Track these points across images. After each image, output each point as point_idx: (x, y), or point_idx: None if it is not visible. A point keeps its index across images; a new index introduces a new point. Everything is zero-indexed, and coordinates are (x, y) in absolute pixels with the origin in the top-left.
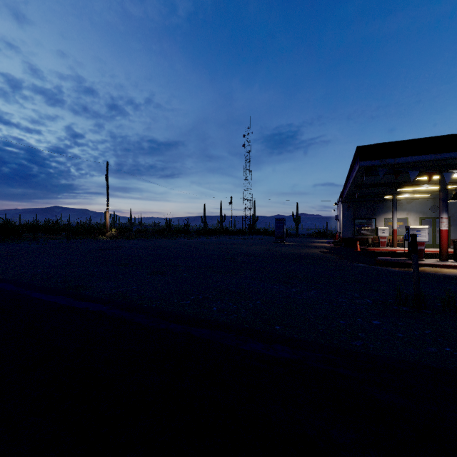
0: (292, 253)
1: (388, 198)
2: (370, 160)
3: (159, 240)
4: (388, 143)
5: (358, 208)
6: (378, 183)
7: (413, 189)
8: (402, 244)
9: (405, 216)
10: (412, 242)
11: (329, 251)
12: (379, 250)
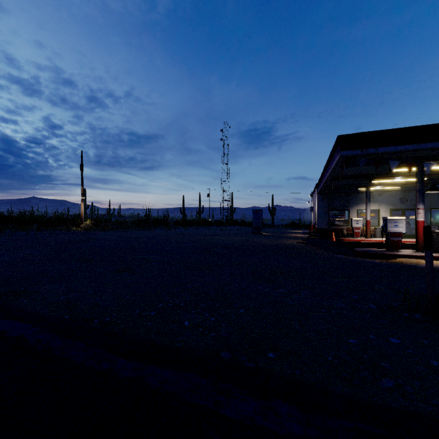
0: (270, 244)
1: (361, 190)
2: (351, 149)
3: (136, 231)
4: (369, 132)
5: (333, 200)
6: (354, 175)
7: (386, 181)
8: (374, 234)
9: (377, 208)
10: (426, 236)
11: (306, 242)
12: (353, 241)
